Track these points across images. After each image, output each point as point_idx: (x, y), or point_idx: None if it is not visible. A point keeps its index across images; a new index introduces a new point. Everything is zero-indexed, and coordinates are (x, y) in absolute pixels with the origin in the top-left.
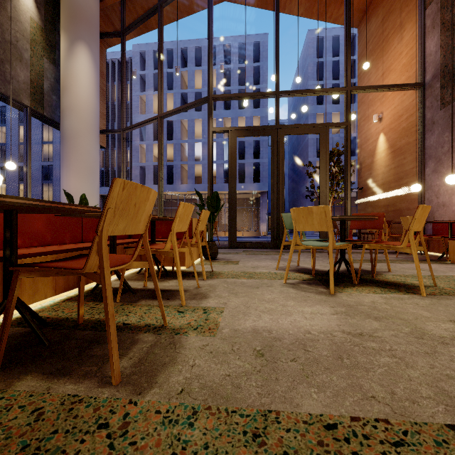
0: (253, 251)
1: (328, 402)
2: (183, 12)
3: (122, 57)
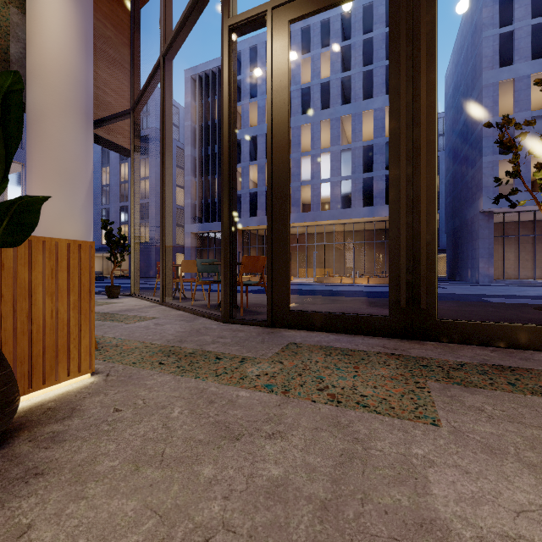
0: (315, 350)
1: None
2: None
3: None
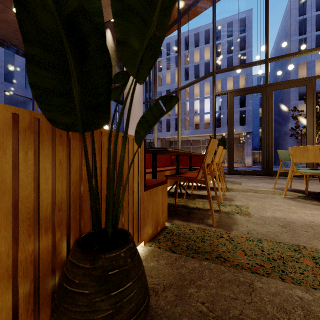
0: (248, 176)
1: None
2: (191, 16)
3: None
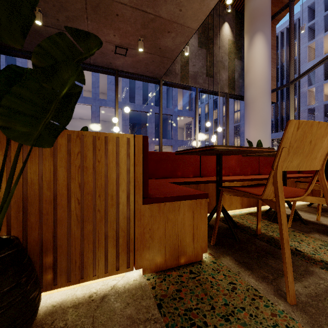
0: None
1: None
2: None
3: (290, 22)
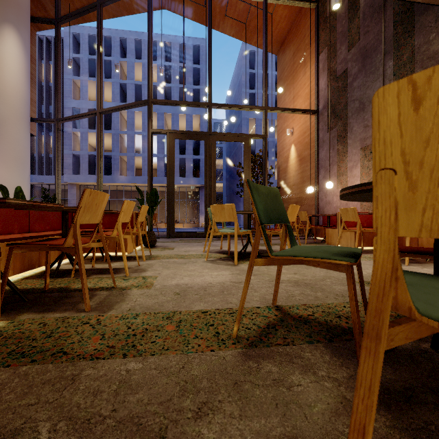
0: (188, 239)
1: (208, 306)
2: (122, 11)
3: (57, 46)
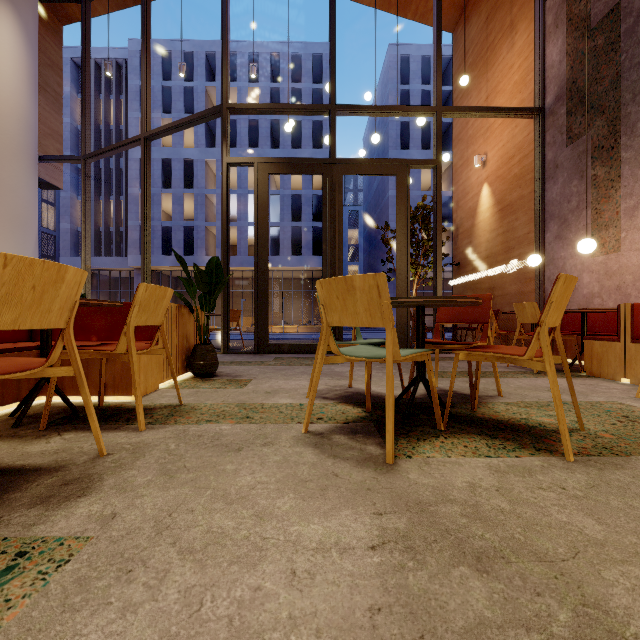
0: (291, 358)
1: None
2: None
3: (83, 37)
